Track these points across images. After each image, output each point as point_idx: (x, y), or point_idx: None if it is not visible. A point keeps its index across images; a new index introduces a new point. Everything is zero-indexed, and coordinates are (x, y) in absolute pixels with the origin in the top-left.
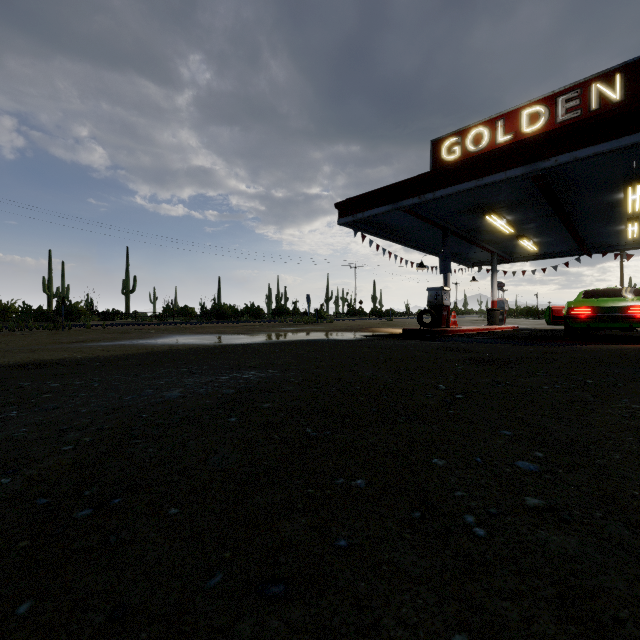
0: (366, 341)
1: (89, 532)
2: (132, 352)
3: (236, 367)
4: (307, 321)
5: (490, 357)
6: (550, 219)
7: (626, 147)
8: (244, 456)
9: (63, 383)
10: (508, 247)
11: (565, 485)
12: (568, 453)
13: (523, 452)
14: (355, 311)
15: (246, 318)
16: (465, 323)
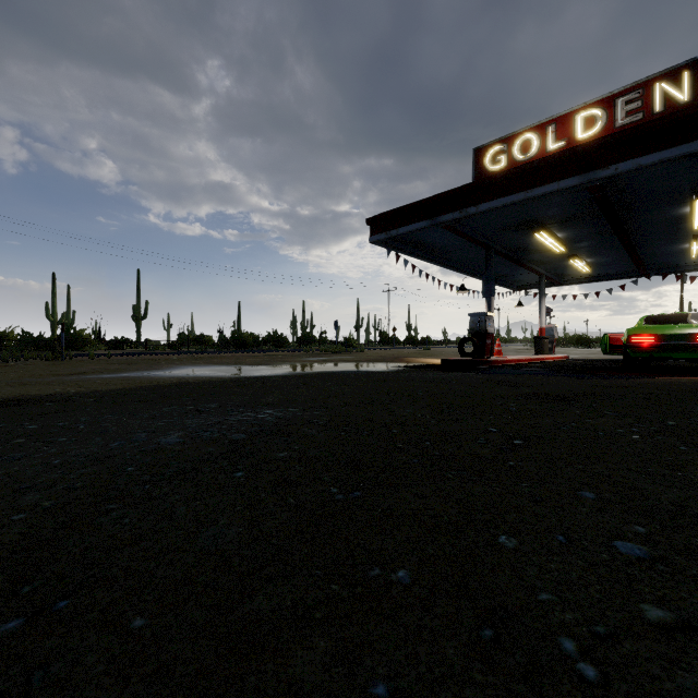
0: (401, 373)
1: (8, 662)
2: (135, 386)
3: (251, 404)
4: (335, 350)
5: (546, 392)
6: (606, 236)
7: (697, 153)
8: (247, 530)
9: (43, 425)
10: (558, 268)
11: (692, 583)
12: (677, 527)
13: (618, 526)
14: (388, 339)
15: (268, 347)
16: (509, 352)
